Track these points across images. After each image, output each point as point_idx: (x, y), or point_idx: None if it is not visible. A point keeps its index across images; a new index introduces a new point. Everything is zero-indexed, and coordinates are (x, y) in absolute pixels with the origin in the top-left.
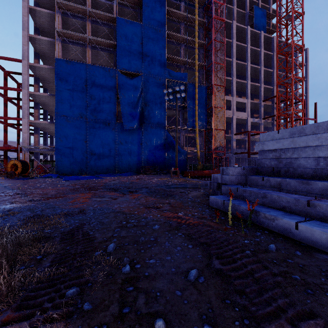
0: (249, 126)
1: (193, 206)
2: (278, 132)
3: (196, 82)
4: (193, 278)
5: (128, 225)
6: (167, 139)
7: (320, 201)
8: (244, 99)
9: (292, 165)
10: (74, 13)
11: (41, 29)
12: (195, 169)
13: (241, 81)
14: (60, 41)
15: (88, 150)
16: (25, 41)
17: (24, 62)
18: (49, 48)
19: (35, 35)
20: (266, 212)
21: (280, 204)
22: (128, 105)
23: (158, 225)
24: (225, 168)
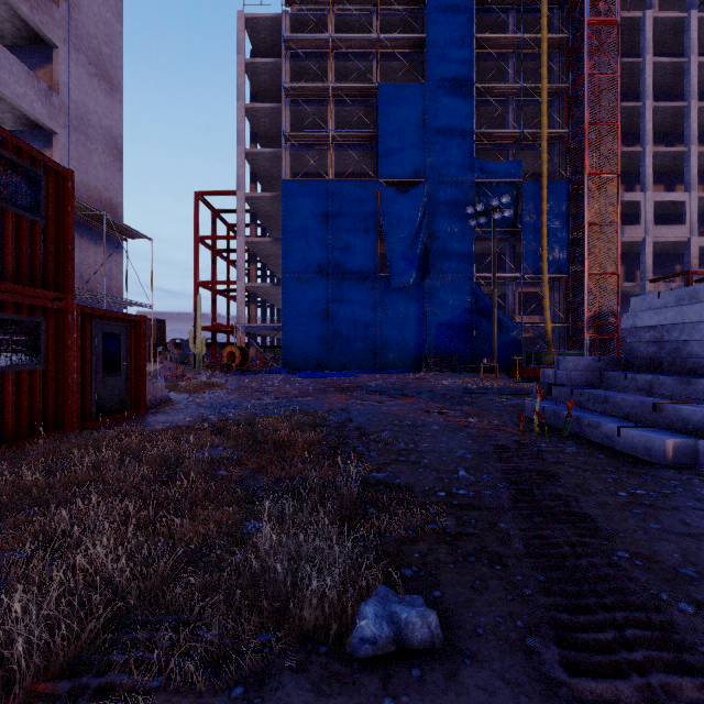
0: (696, 257)
1: (497, 415)
2: (658, 296)
3: (542, 176)
4: (461, 454)
5: (401, 423)
6: (477, 301)
7: (673, 404)
8: (678, 192)
9: (679, 354)
10: (309, 97)
11: (259, 134)
12: (539, 364)
13: (669, 151)
14: (288, 150)
15: (331, 328)
16: (242, 161)
17: (240, 194)
18: (272, 163)
19: (253, 149)
20: (590, 418)
21: (623, 411)
22: (399, 243)
23: (438, 427)
24: (562, 358)
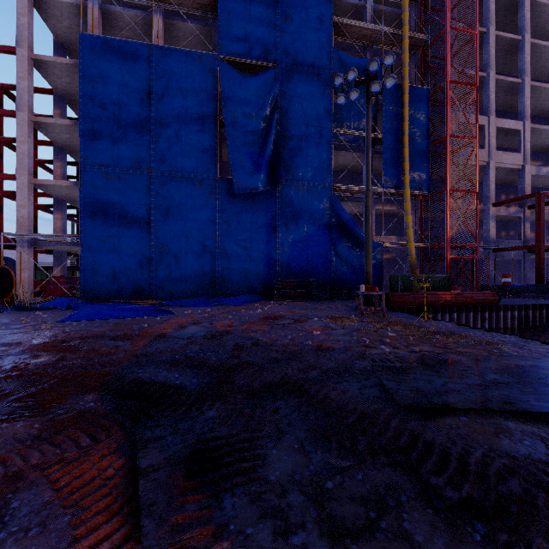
0: (529, 185)
1: None
2: None
3: (404, 79)
4: None
5: None
6: (336, 215)
7: None
8: (515, 121)
9: None
10: None
11: None
12: (408, 289)
13: (507, 80)
14: (96, 3)
15: (153, 243)
16: (24, 5)
17: (21, 53)
18: (79, 27)
19: None
20: None
21: None
22: (245, 138)
23: None
24: None
